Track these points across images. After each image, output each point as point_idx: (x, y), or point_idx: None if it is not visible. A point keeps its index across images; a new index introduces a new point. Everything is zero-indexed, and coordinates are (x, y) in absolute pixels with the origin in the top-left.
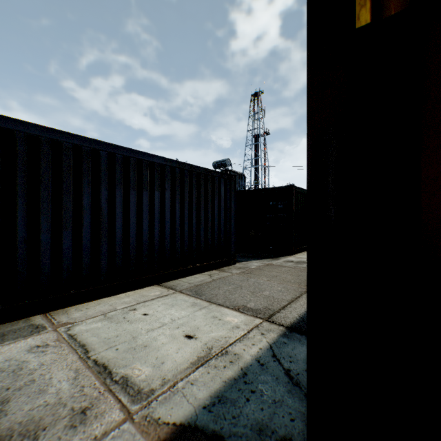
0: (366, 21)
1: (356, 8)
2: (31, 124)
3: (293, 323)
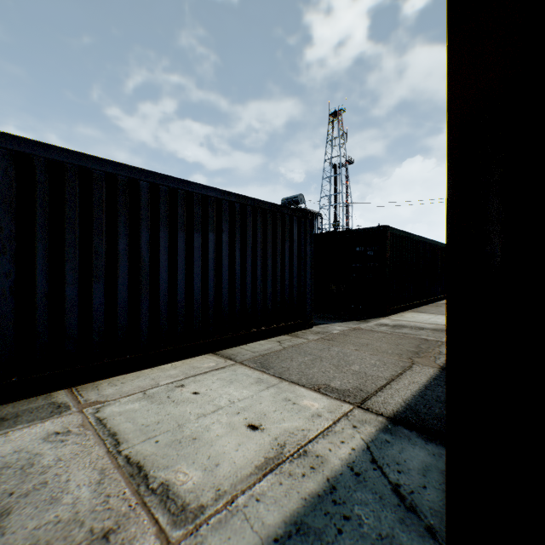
0: None
1: None
2: (53, 147)
3: (396, 412)
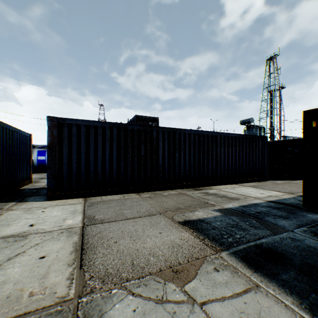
0: (314, 126)
1: (312, 123)
2: (203, 131)
3: (301, 195)
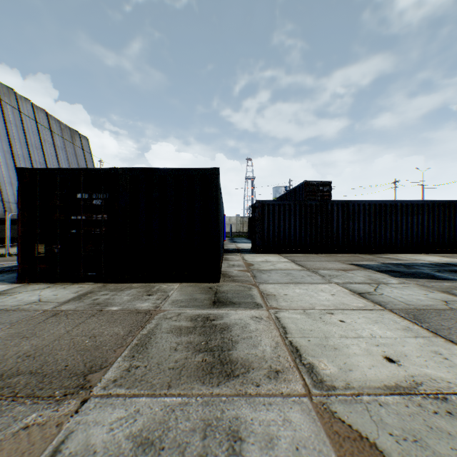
0: None
1: None
2: (379, 201)
3: None
